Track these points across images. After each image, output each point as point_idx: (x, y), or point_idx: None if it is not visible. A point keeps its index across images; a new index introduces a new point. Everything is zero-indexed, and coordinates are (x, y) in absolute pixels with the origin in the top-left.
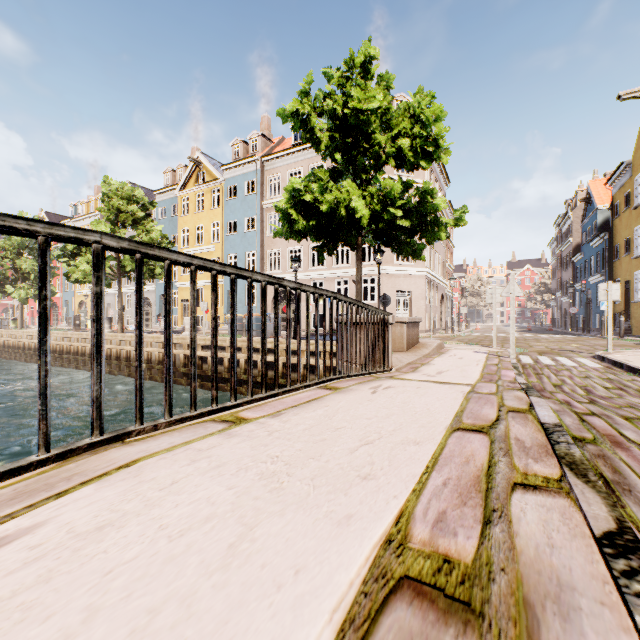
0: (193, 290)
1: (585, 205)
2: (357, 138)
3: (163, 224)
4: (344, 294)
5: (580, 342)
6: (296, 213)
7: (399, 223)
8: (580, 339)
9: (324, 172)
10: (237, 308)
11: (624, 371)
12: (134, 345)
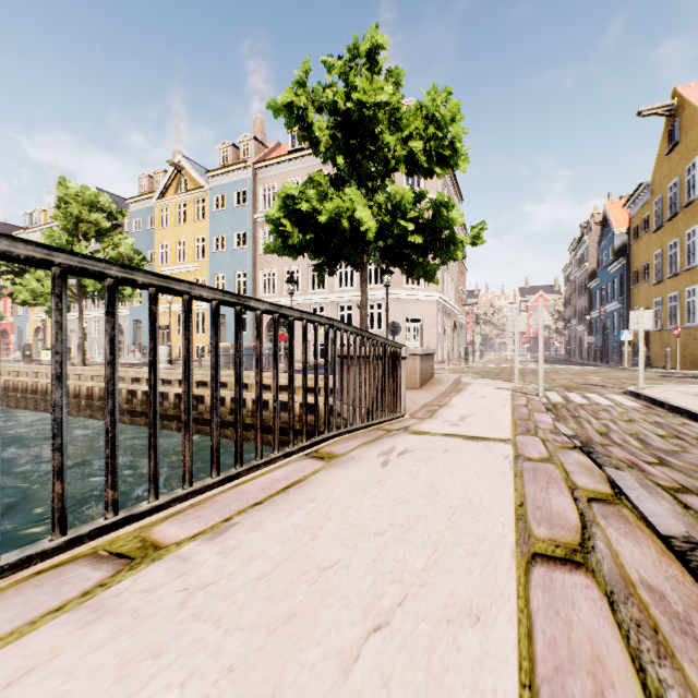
0: (57, 312)
1: (601, 229)
2: (362, 138)
3: (138, 238)
4: (348, 321)
5: (603, 374)
6: (290, 224)
7: (410, 239)
8: (601, 371)
9: (324, 178)
10: (225, 336)
11: (667, 411)
12: (97, 380)
